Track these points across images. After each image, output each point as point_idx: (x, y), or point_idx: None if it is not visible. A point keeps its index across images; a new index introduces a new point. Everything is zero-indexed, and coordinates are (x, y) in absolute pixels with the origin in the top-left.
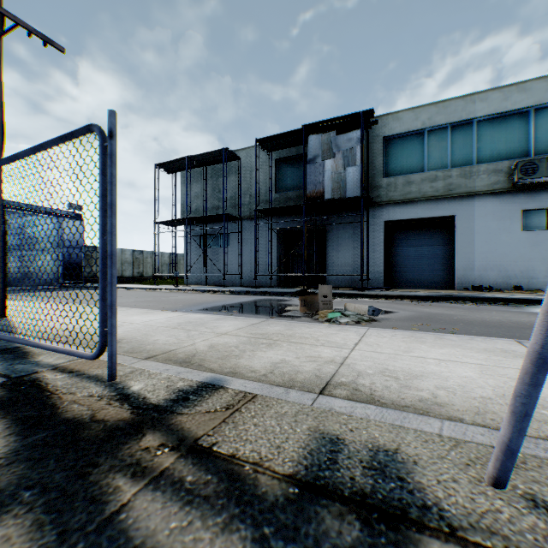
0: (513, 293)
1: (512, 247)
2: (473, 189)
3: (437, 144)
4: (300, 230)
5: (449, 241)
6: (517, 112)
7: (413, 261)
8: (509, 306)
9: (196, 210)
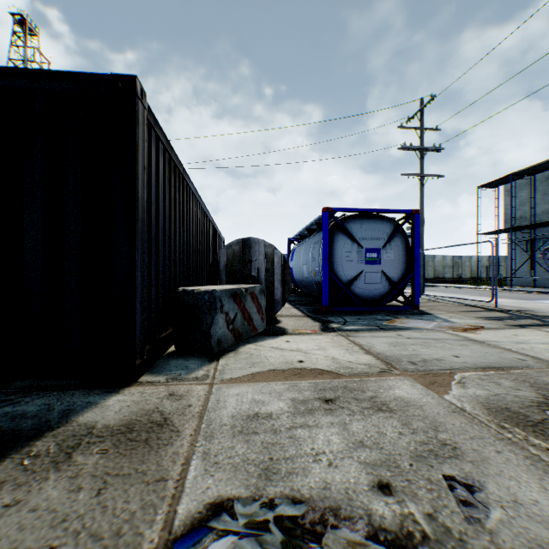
0: None
1: None
2: None
3: None
4: None
5: None
6: None
7: None
8: None
9: (520, 216)
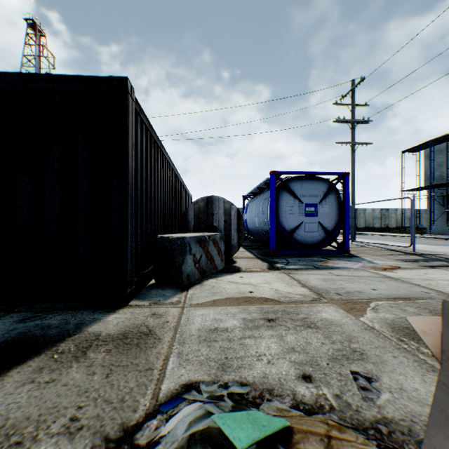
0: None
1: None
2: None
3: None
4: None
5: None
6: None
7: None
8: None
9: (438, 176)
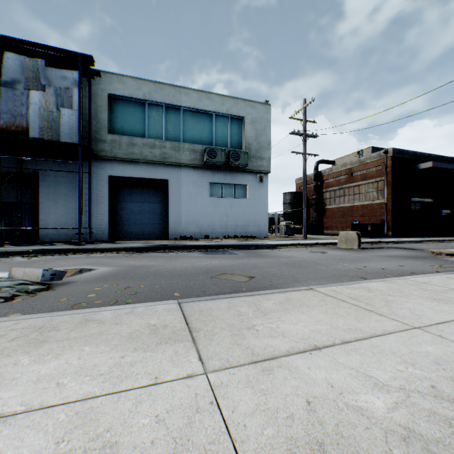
0: (204, 240)
1: (204, 208)
2: (181, 161)
3: (156, 117)
4: (3, 172)
5: (165, 200)
6: (207, 113)
7: (137, 215)
8: (199, 252)
9: None
